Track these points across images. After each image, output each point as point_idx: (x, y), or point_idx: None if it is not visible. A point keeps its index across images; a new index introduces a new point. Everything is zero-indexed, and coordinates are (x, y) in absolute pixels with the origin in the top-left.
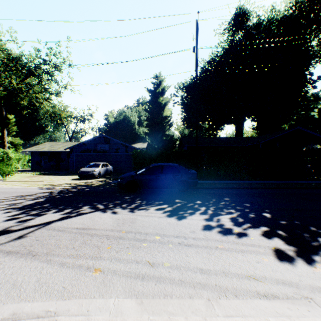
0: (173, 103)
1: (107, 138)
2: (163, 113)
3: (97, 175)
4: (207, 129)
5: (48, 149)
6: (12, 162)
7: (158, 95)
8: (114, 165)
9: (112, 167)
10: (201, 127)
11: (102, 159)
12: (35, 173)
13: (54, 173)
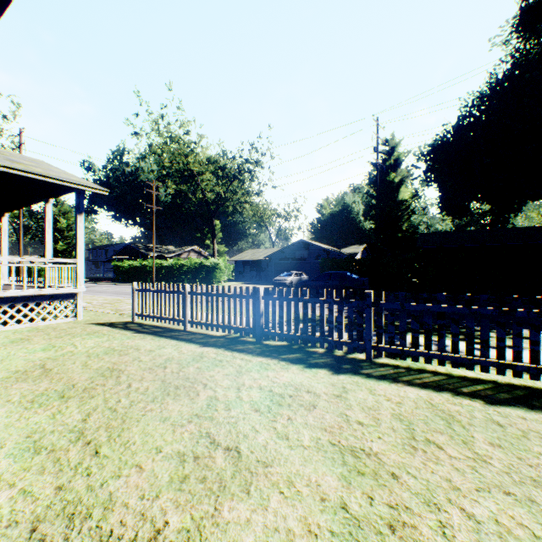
0: (411, 180)
1: (306, 243)
2: (398, 195)
3: (289, 284)
4: (484, 213)
5: (249, 257)
6: (223, 271)
7: (388, 170)
8: (314, 276)
9: (307, 277)
10: (469, 211)
11: (300, 268)
12: (239, 283)
13: (254, 283)
